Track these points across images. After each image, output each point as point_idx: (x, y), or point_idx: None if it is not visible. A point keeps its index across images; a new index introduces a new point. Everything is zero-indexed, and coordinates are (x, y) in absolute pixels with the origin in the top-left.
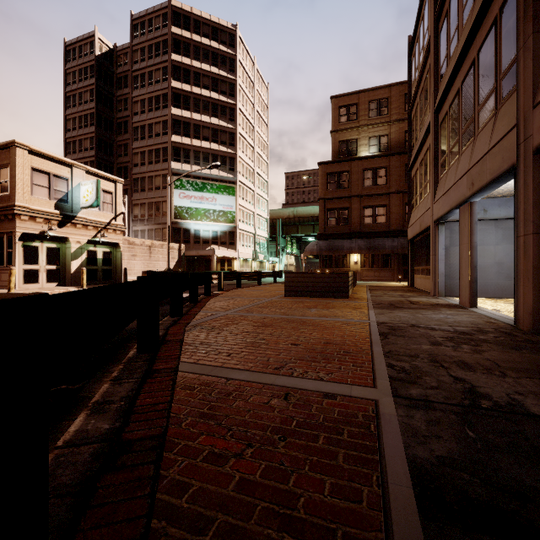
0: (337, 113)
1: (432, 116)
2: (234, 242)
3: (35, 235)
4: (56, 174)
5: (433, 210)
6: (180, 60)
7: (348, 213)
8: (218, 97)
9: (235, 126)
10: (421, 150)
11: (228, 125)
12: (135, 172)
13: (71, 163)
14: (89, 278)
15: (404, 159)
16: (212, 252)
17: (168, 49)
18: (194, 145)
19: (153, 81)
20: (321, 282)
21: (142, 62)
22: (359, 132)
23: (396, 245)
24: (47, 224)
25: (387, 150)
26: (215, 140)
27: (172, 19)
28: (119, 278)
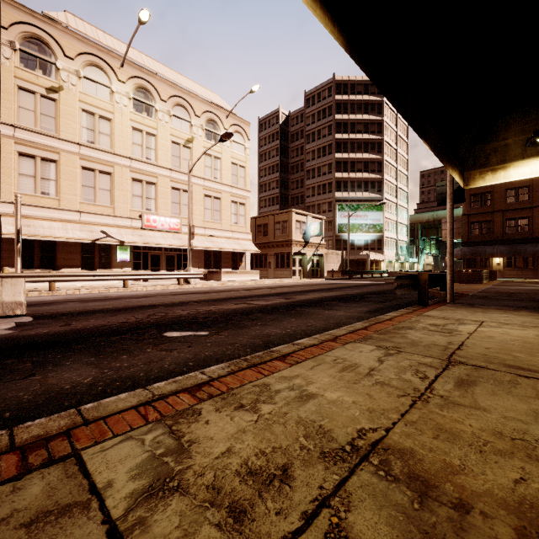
0: None
1: None
2: (381, 248)
3: (295, 253)
4: (302, 221)
5: None
6: (341, 117)
7: (490, 225)
8: (369, 137)
9: (382, 156)
10: None
11: (376, 156)
12: (307, 202)
13: (307, 214)
14: (311, 274)
15: None
16: (367, 257)
17: (332, 112)
18: (350, 177)
19: (320, 136)
20: (465, 276)
21: (312, 124)
22: None
23: (537, 250)
24: (300, 247)
25: None
26: (366, 170)
27: (335, 90)
28: (323, 275)
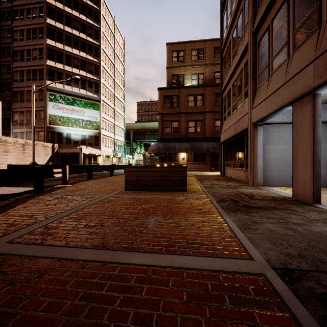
0: (170, 55)
1: (251, 37)
2: (98, 143)
3: None
4: None
5: (252, 114)
6: (54, 4)
7: (178, 124)
8: (86, 38)
9: (99, 60)
10: (234, 74)
11: (93, 59)
12: (15, 86)
13: None
14: None
15: (214, 89)
16: (79, 150)
17: None
18: (66, 70)
19: (30, 16)
20: (160, 176)
21: None
22: (185, 70)
23: (209, 147)
24: None
25: (203, 83)
26: (83, 69)
27: None
28: None
